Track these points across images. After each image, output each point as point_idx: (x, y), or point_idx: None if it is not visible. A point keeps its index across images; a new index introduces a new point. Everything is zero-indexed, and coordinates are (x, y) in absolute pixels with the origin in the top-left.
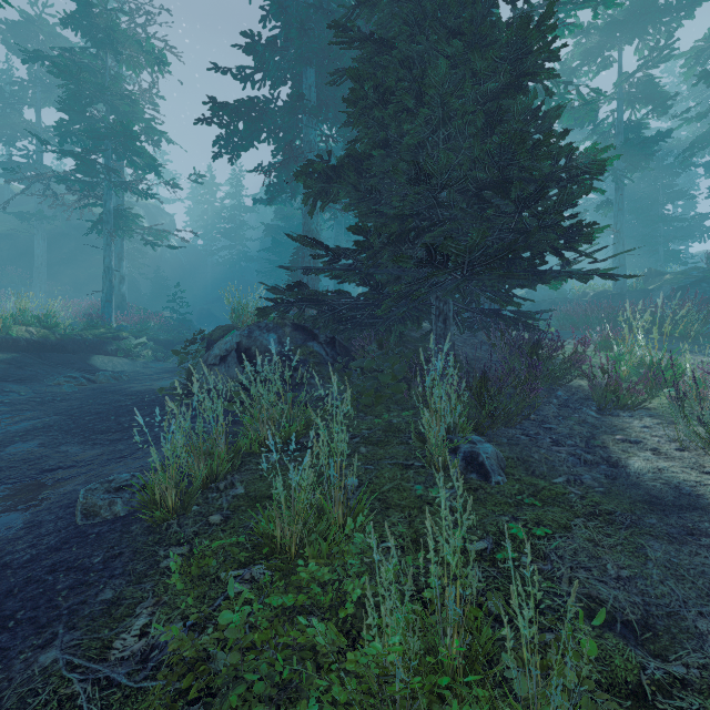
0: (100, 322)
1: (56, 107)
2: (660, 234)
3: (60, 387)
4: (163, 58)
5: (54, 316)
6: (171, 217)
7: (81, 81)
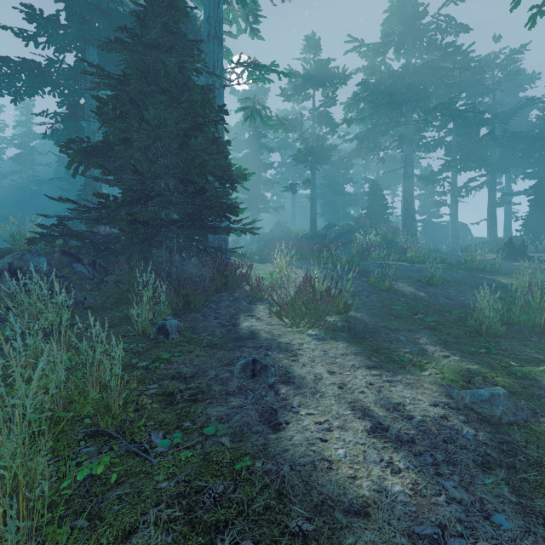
0: None
1: None
2: (340, 202)
3: None
4: None
5: None
6: None
7: None
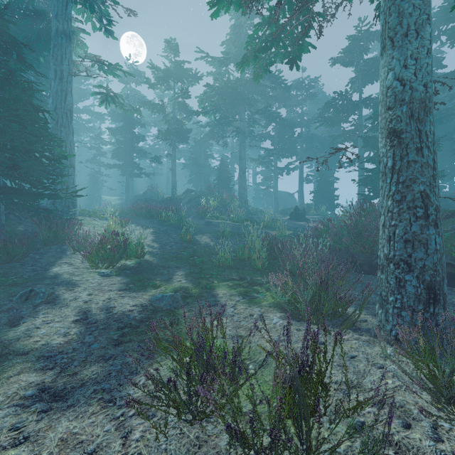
0: None
1: None
2: (202, 172)
3: None
4: None
5: None
6: None
7: None
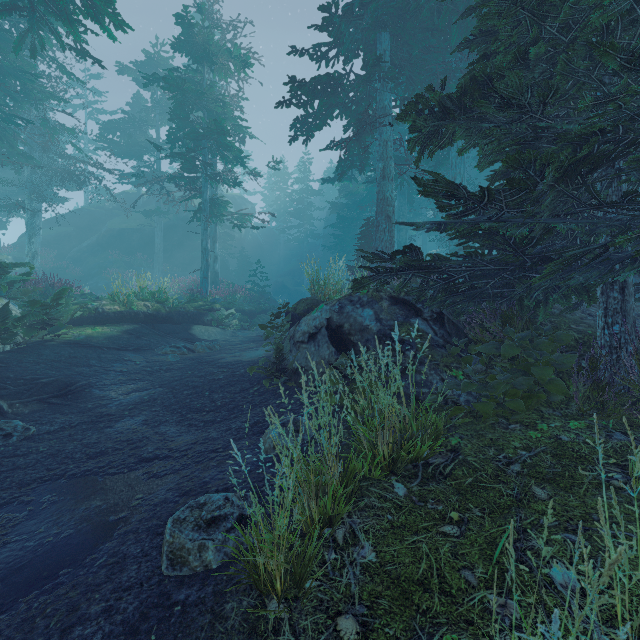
0: (199, 296)
1: (169, 124)
2: None
3: (166, 357)
4: (247, 60)
5: (165, 292)
6: (252, 205)
7: (185, 91)
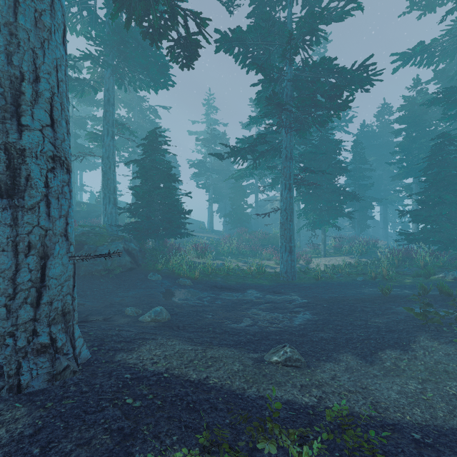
0: None
1: None
2: None
3: None
4: None
5: None
6: None
7: None
